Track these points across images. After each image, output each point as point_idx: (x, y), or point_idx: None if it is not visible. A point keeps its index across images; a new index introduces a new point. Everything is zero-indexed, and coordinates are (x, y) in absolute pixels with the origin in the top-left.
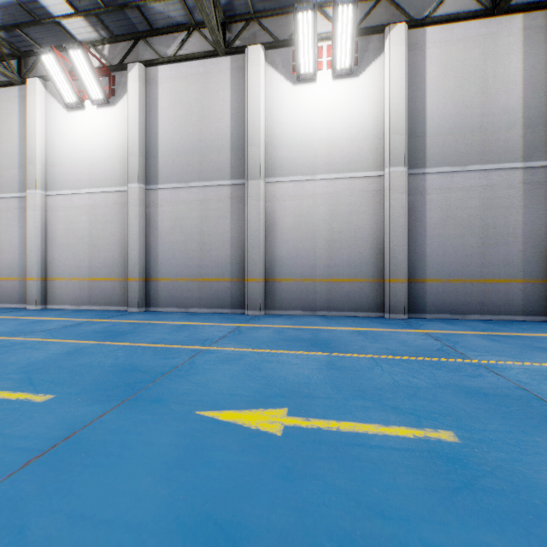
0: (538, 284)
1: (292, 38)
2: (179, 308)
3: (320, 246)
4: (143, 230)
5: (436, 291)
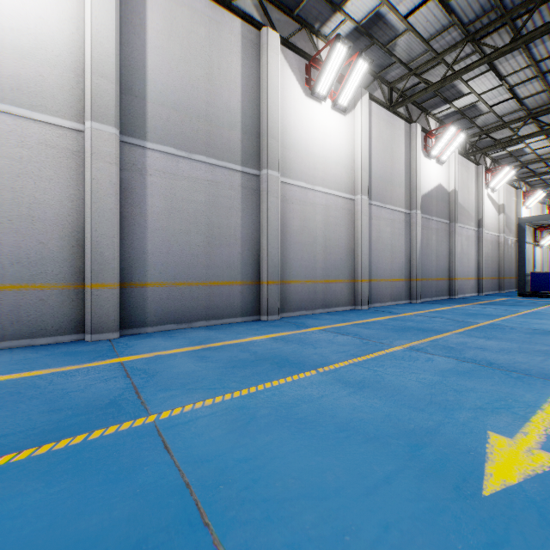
0: (253, 285)
1: None
2: None
3: None
4: None
5: (159, 298)
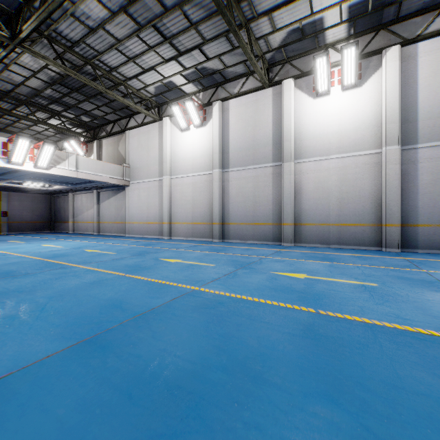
0: None
1: (313, 69)
2: (241, 241)
3: (332, 202)
4: (221, 195)
5: (426, 233)
